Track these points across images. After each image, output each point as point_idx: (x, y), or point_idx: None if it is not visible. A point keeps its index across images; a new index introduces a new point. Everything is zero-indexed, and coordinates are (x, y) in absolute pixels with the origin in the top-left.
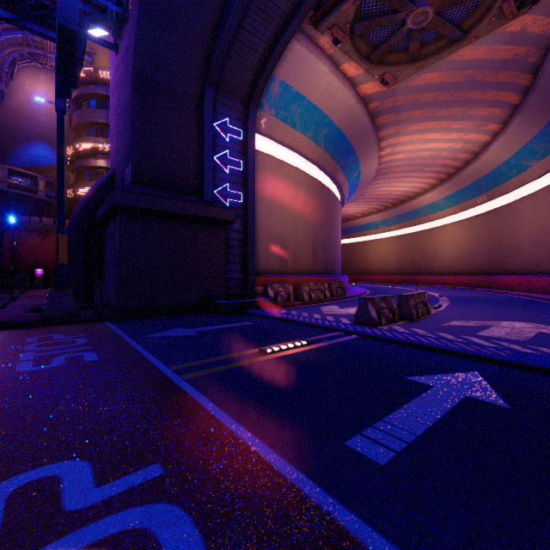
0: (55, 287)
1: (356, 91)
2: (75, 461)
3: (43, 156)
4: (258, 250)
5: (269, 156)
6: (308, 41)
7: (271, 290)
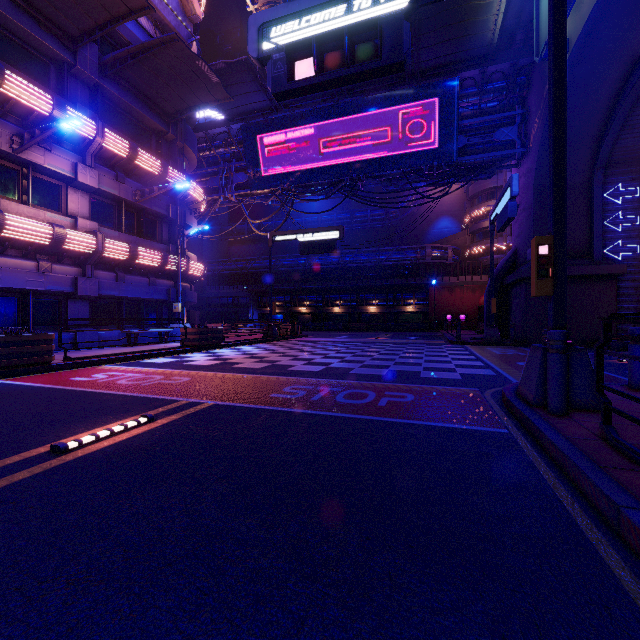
0: (489, 326)
1: None
2: None
3: (445, 227)
4: None
5: None
6: None
7: None
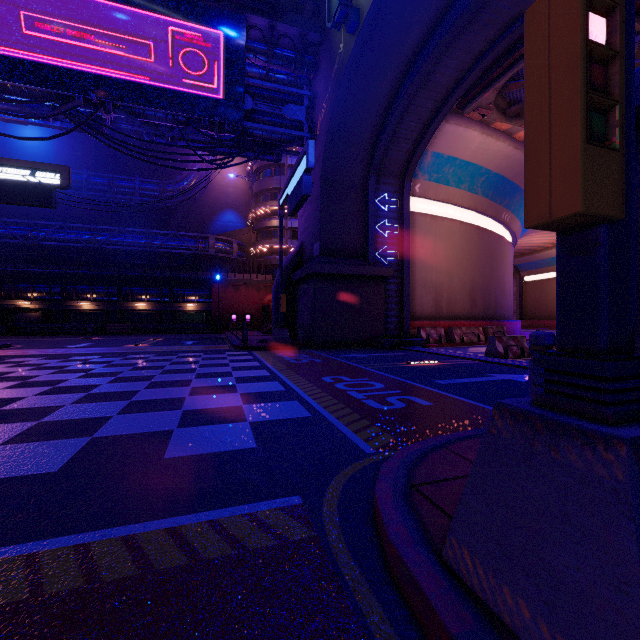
0: (279, 327)
1: (513, 139)
2: (341, 376)
3: (231, 221)
4: (413, 298)
5: (423, 215)
6: (456, 118)
7: (424, 332)
